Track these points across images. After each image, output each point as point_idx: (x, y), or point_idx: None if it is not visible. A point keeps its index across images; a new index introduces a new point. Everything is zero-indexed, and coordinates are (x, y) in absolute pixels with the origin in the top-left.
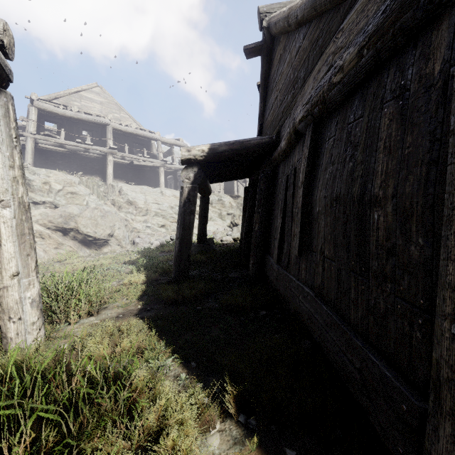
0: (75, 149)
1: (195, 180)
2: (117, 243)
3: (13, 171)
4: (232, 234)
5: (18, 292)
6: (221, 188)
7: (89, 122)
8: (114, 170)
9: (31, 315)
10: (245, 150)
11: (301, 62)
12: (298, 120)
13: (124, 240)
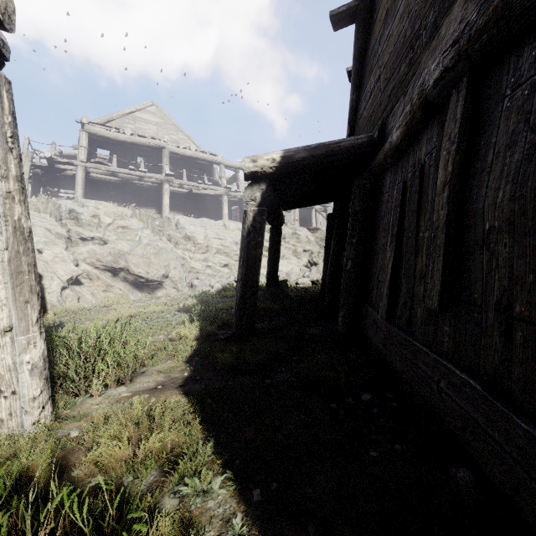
0: (128, 178)
1: (263, 201)
2: (173, 286)
3: (6, 183)
4: (310, 275)
5: (11, 355)
6: (296, 219)
7: (143, 146)
8: (171, 200)
9: (31, 387)
10: (333, 156)
11: (428, 0)
12: (434, 81)
13: (180, 282)
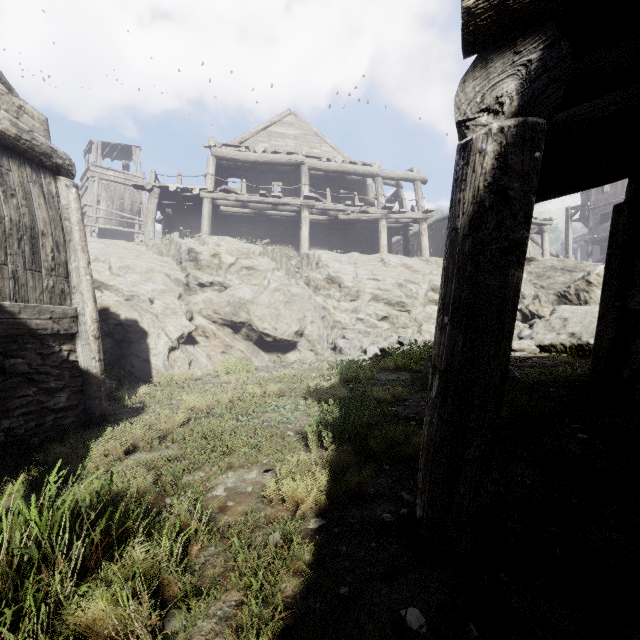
0: (260, 208)
1: (529, 103)
2: (309, 347)
3: None
4: (535, 335)
5: None
6: None
7: (277, 165)
8: (313, 233)
9: None
10: None
11: None
12: None
13: (319, 342)
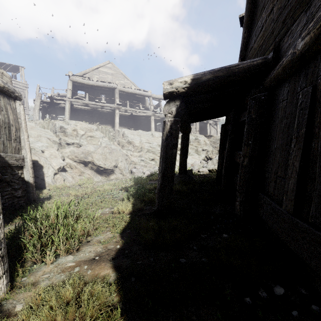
0: (95, 107)
1: (177, 113)
2: (120, 172)
3: None
4: (208, 166)
5: None
6: (197, 130)
7: (103, 87)
8: (120, 120)
9: None
10: (232, 76)
11: None
12: None
13: (124, 170)
